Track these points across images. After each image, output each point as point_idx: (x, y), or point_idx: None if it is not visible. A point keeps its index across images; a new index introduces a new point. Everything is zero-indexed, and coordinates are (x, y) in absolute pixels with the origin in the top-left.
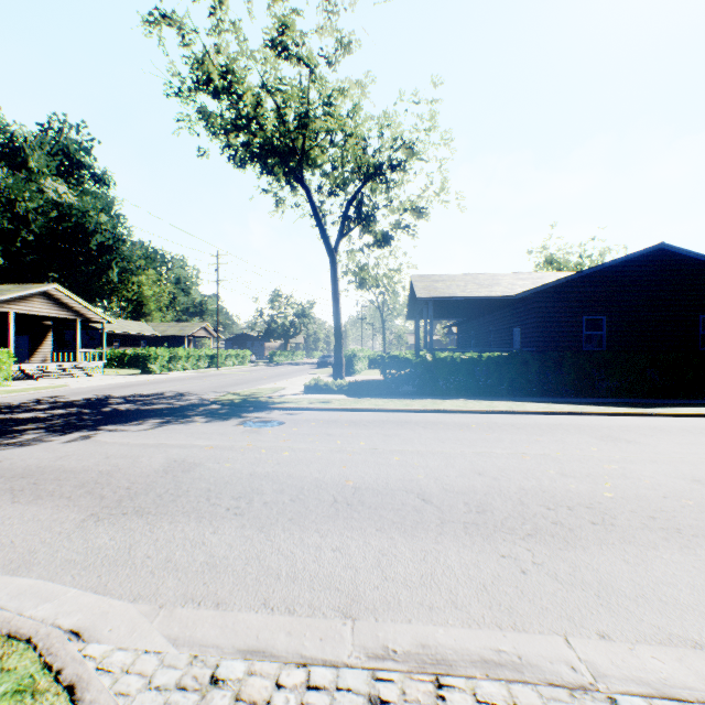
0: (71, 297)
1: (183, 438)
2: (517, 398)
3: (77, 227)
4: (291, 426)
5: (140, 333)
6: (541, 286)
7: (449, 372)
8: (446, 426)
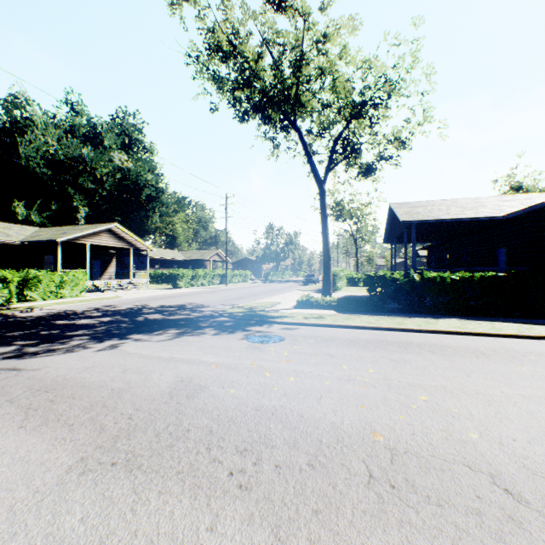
0: (126, 233)
1: (193, 352)
2: (516, 319)
3: (133, 184)
4: (290, 343)
5: (173, 258)
6: (536, 205)
7: (438, 291)
8: (457, 352)
